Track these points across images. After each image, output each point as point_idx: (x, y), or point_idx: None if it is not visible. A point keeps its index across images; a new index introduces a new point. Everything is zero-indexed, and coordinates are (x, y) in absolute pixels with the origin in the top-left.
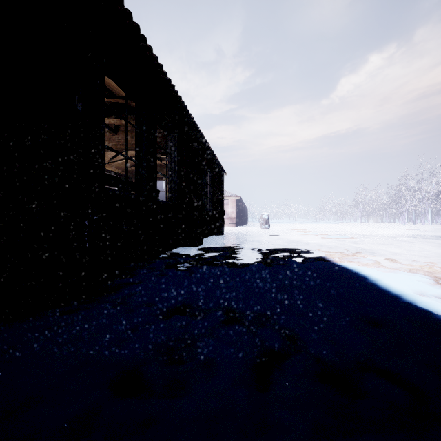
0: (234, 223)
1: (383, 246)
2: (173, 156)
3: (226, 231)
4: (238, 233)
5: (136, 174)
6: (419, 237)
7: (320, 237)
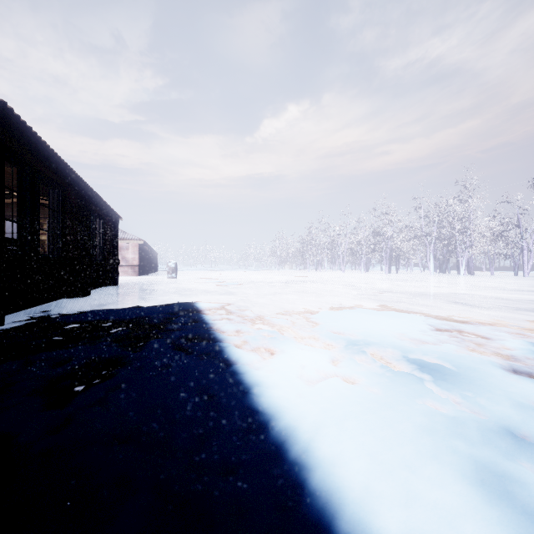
0: (137, 272)
1: (250, 289)
2: (56, 211)
3: (123, 282)
4: (137, 284)
5: (19, 232)
6: (290, 282)
7: (215, 284)
